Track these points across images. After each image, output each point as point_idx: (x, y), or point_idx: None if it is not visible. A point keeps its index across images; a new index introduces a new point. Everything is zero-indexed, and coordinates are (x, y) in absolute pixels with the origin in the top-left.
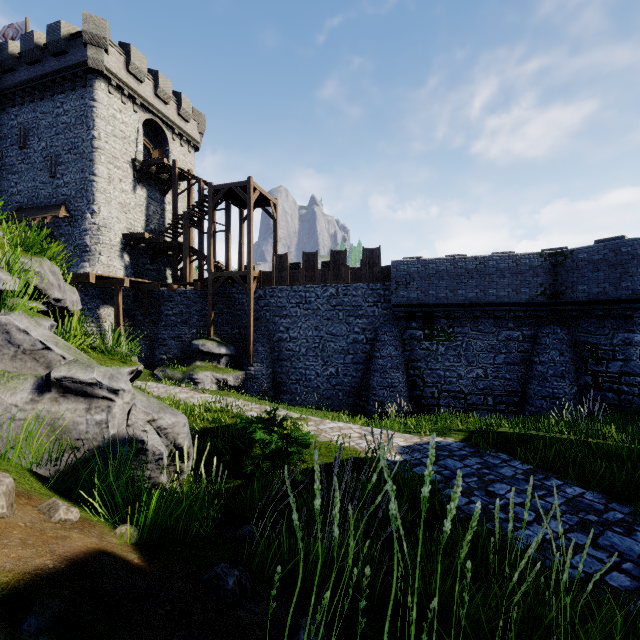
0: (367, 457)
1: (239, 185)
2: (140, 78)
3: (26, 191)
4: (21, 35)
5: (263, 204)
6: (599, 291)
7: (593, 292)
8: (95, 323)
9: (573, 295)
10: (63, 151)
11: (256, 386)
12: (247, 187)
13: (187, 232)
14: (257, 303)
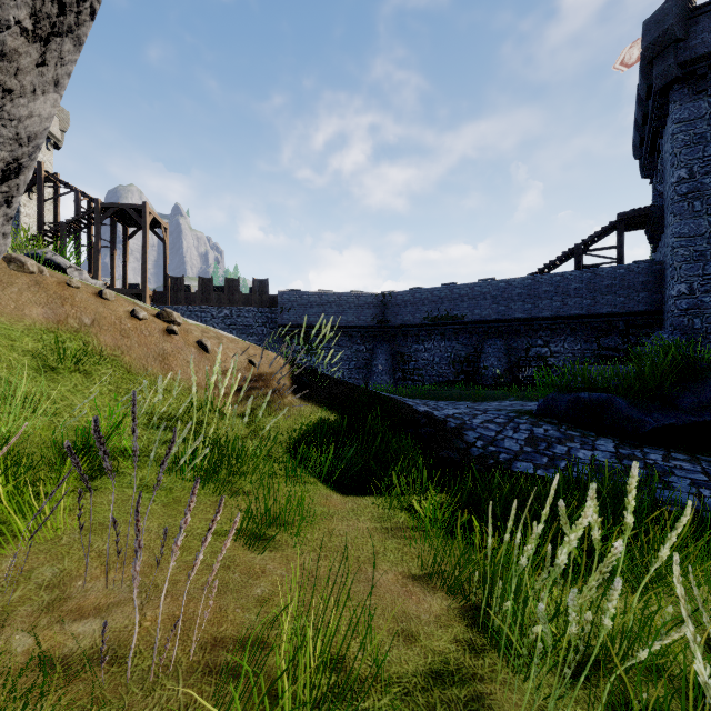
0: None
1: (133, 207)
2: None
3: None
4: None
5: (152, 226)
6: (404, 320)
7: (401, 320)
8: None
9: (392, 322)
10: None
11: None
12: (142, 211)
13: (65, 244)
14: None
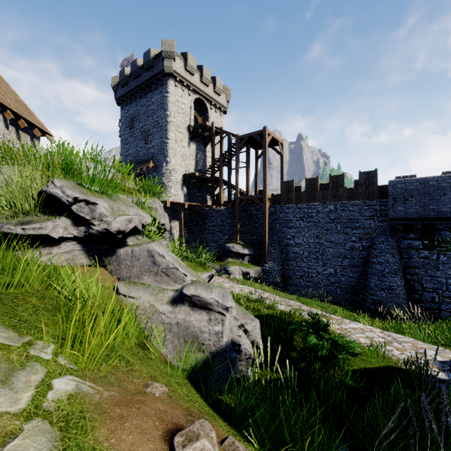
0: (411, 371)
1: (257, 133)
2: (192, 72)
3: (133, 153)
4: (131, 63)
5: (273, 145)
6: None
7: None
8: (168, 231)
9: None
10: (151, 127)
11: (270, 278)
12: (263, 134)
13: (221, 170)
14: (269, 217)
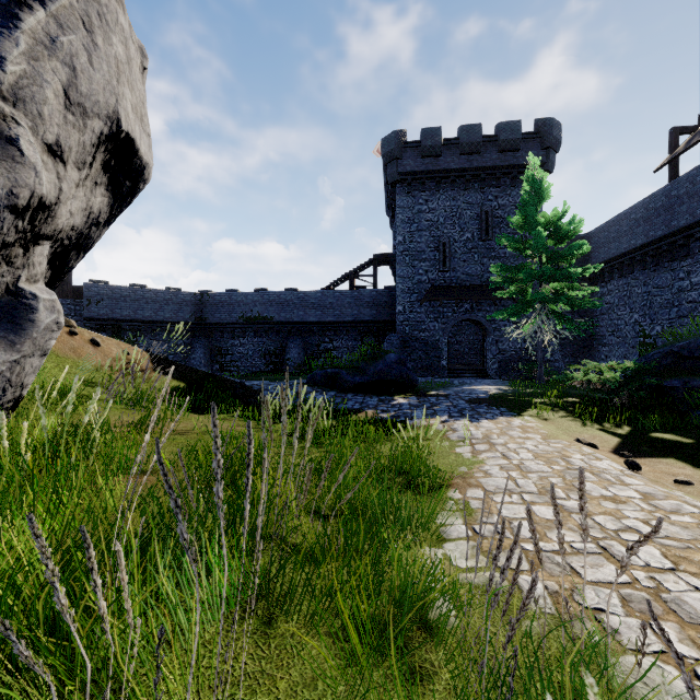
0: None
1: None
2: None
3: None
4: None
5: None
6: (222, 318)
7: (219, 318)
8: None
9: (210, 319)
10: None
11: None
12: None
13: None
14: None
